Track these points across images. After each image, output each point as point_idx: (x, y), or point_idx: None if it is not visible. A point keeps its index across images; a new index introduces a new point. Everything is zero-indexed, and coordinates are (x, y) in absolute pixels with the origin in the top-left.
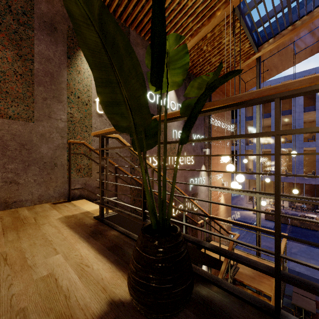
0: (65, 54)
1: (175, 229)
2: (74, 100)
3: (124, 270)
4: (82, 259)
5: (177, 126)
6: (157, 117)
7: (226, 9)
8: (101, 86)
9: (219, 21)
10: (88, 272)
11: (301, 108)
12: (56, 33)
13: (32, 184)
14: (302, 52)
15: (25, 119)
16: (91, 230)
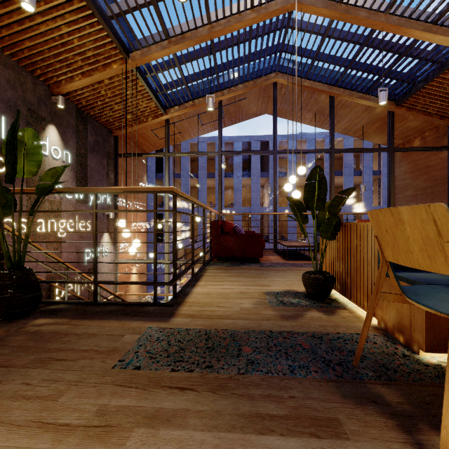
0: None
1: (28, 268)
2: None
3: None
4: None
5: (64, 180)
6: (16, 189)
7: (123, 66)
8: None
9: (116, 73)
10: None
11: (223, 173)
12: None
13: None
14: (207, 125)
15: None
16: None
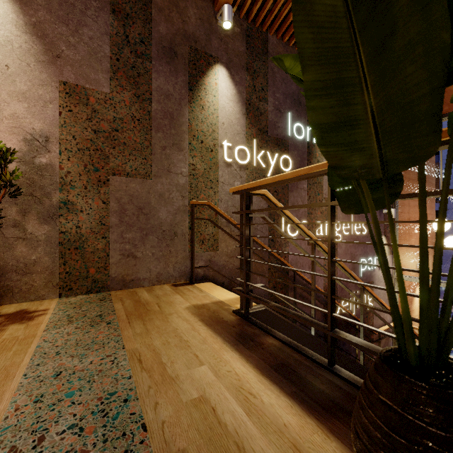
0: (186, 86)
1: None
2: (196, 147)
3: (317, 416)
4: (241, 381)
5: None
6: None
7: None
8: (320, 97)
9: None
10: (257, 407)
11: None
12: (175, 59)
13: (150, 258)
14: None
15: (142, 176)
16: (236, 331)
